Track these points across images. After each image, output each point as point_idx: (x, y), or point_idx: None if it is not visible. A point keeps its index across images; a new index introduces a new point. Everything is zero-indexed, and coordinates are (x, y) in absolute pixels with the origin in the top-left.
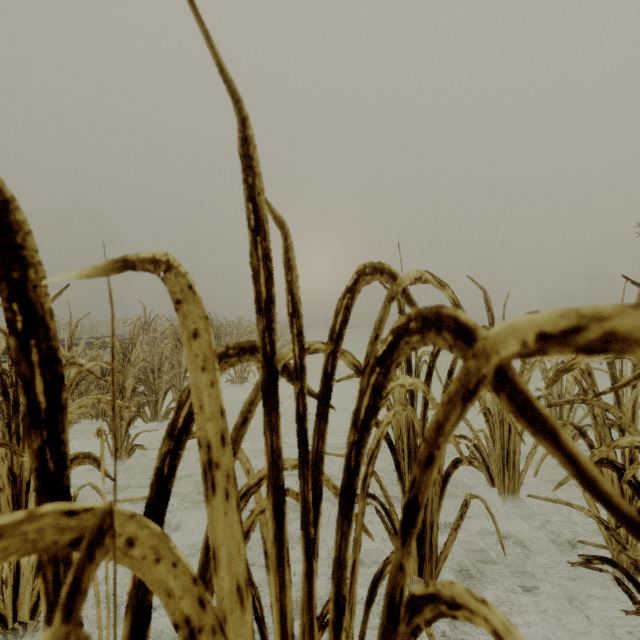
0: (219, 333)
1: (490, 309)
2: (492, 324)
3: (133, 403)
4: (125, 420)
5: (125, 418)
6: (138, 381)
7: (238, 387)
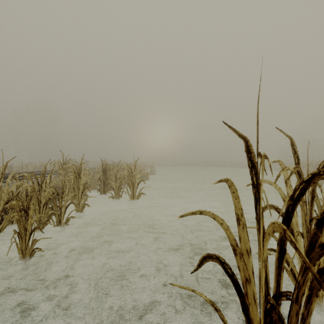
0: (106, 169)
1: (296, 152)
2: (298, 164)
3: (34, 219)
4: (28, 231)
5: (28, 229)
6: (47, 200)
7: (116, 200)
